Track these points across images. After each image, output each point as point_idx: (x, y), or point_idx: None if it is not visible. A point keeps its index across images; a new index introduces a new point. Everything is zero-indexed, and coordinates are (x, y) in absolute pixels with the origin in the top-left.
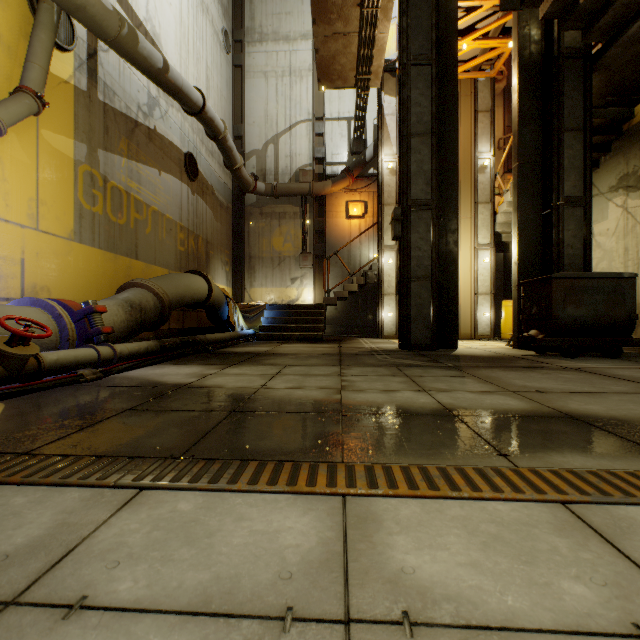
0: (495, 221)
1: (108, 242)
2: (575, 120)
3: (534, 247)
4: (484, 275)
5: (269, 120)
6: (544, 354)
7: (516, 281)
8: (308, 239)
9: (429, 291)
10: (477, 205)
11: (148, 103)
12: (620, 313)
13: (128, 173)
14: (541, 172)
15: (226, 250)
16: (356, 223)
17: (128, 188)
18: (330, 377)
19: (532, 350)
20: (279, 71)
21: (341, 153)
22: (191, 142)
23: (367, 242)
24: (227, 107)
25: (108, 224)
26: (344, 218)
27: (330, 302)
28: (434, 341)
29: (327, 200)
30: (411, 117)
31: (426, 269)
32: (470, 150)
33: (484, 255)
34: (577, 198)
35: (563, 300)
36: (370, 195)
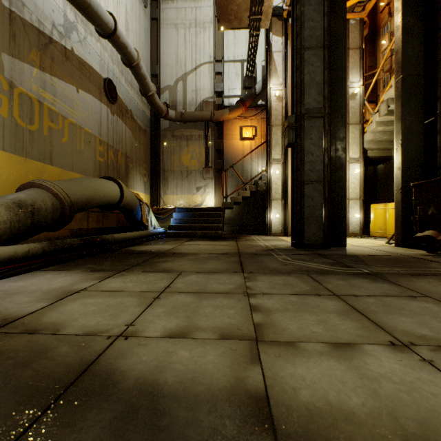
0: (363, 139)
1: (15, 145)
2: None
3: (417, 153)
4: (354, 183)
5: (179, 62)
6: (438, 254)
7: (399, 185)
8: (210, 156)
9: (321, 193)
10: (349, 126)
11: (64, 25)
12: None
13: (41, 83)
14: (423, 84)
15: (144, 164)
16: (248, 144)
17: (41, 97)
18: (234, 299)
19: (423, 249)
20: (187, 23)
21: (236, 88)
22: (111, 70)
23: (256, 159)
24: (145, 50)
25: (15, 128)
26: (238, 140)
27: (227, 206)
28: (326, 240)
29: (225, 125)
30: (304, 31)
31: (318, 173)
32: None
33: (354, 167)
34: None
35: None
36: (259, 121)
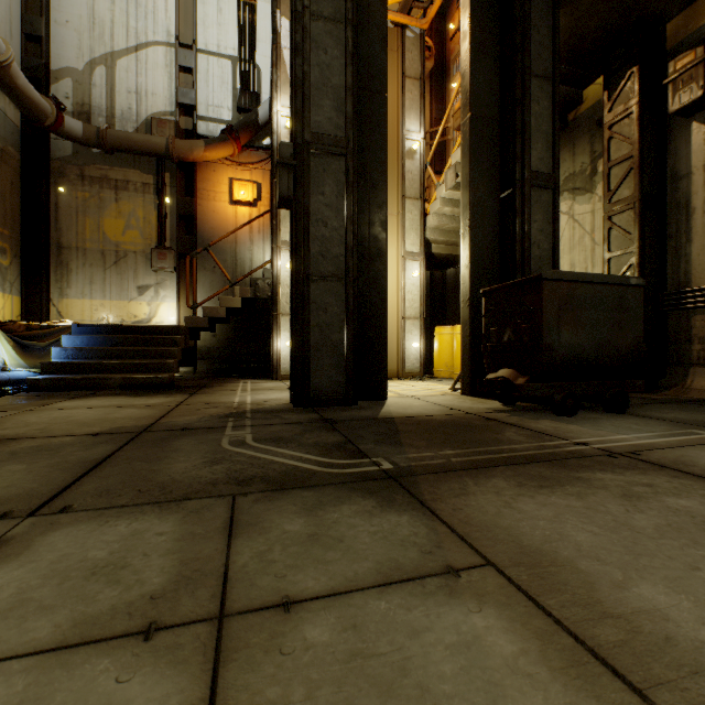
0: (426, 224)
1: None
2: (542, 63)
3: (490, 244)
4: (413, 293)
5: (97, 26)
6: (517, 407)
7: (467, 293)
8: (168, 227)
9: (342, 301)
10: (405, 200)
11: None
12: (626, 341)
13: None
14: (499, 135)
15: (0, 227)
16: (245, 212)
17: None
18: None
19: (497, 400)
20: None
21: (222, 106)
22: None
23: (262, 241)
24: None
25: None
26: (227, 203)
27: (197, 324)
28: (350, 389)
29: (200, 172)
30: None
31: (337, 261)
32: (397, 125)
33: (413, 267)
34: (545, 176)
35: (558, 318)
36: (266, 175)
